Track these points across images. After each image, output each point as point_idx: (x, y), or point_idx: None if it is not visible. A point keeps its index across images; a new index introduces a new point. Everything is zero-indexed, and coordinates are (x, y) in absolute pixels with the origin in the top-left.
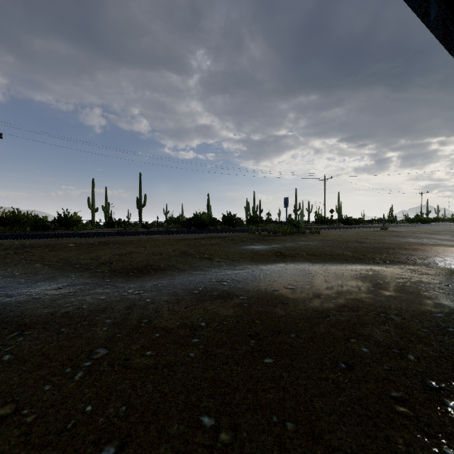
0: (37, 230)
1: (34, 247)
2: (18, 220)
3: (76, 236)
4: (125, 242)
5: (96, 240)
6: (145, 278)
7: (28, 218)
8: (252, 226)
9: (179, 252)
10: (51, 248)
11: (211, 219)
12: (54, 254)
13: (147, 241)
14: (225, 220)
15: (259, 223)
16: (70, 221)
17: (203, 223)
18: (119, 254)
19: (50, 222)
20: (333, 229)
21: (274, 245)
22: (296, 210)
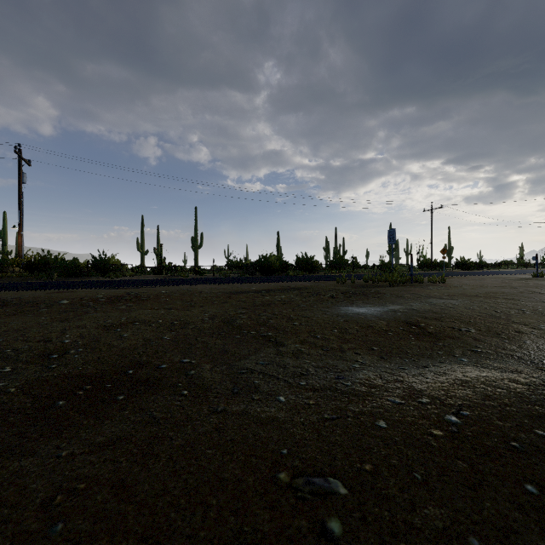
0: (68, 276)
1: (8, 304)
2: (48, 264)
3: (93, 286)
4: (148, 297)
5: (112, 292)
6: (69, 439)
7: (57, 261)
8: (335, 272)
9: (221, 322)
10: (26, 308)
11: (282, 263)
12: (2, 322)
13: (182, 295)
14: (300, 264)
15: (344, 267)
16: (107, 266)
17: (271, 267)
18: (109, 325)
19: (83, 267)
20: (454, 276)
21: (392, 307)
22: (390, 251)
